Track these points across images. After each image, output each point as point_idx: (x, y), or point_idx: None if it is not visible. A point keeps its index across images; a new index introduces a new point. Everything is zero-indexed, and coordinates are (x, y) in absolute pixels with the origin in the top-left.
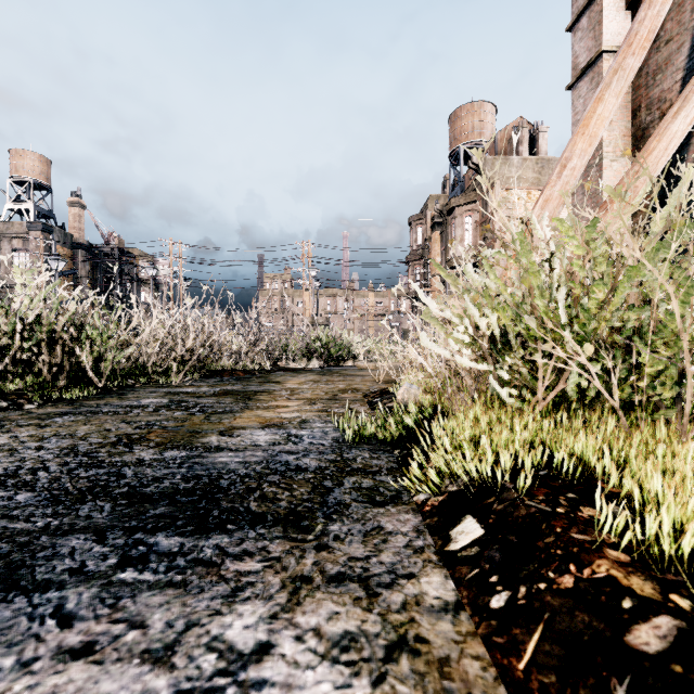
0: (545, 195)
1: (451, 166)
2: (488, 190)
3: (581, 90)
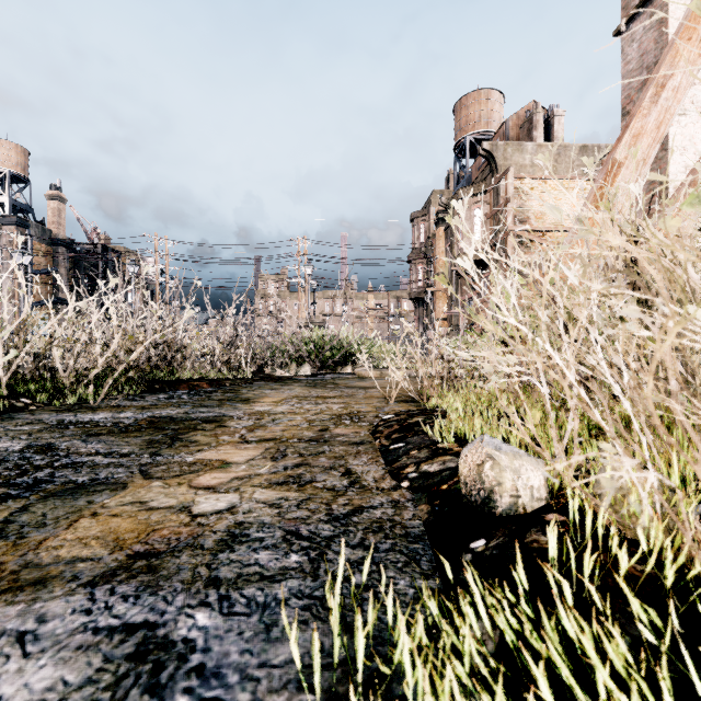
0: (635, 128)
1: (456, 159)
2: (500, 178)
3: (635, 32)
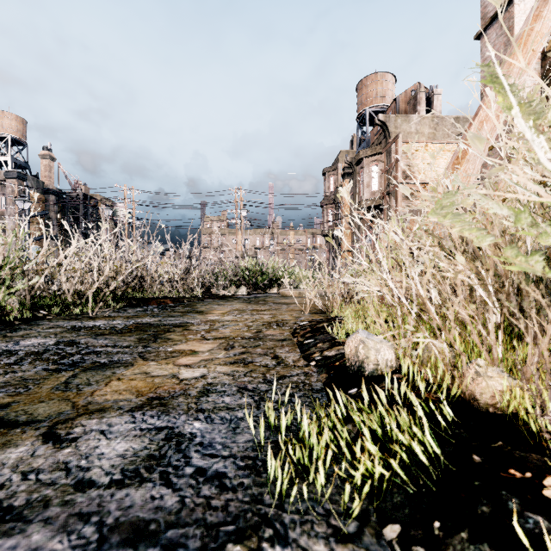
0: (481, 116)
1: (358, 126)
2: (392, 143)
3: (490, 37)
